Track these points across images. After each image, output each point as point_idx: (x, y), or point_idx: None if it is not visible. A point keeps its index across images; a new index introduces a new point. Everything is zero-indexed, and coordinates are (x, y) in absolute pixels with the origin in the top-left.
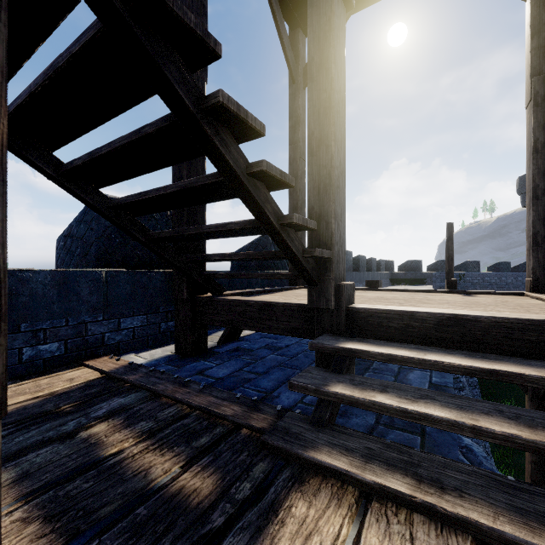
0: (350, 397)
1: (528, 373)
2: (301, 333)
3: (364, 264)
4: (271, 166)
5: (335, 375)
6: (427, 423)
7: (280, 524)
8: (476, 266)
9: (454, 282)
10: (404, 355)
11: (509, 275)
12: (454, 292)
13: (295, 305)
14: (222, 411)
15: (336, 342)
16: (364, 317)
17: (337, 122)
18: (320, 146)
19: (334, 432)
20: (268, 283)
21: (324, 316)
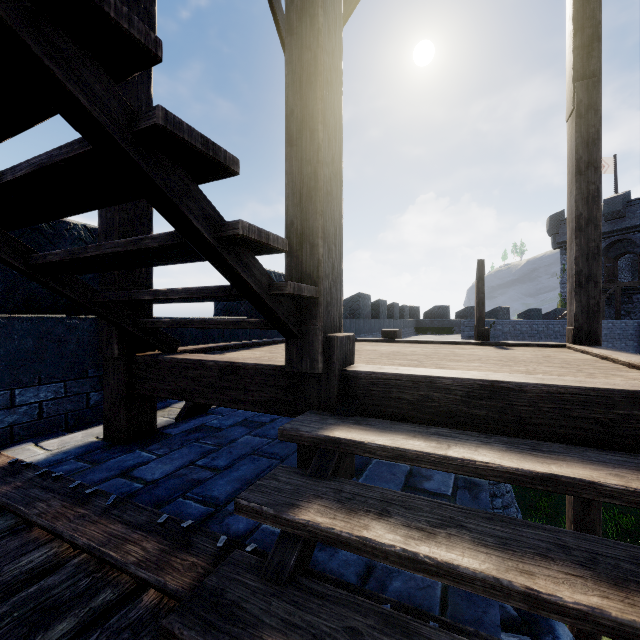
0: (327, 530)
1: (604, 481)
2: (279, 408)
3: (384, 310)
4: (178, 122)
5: (314, 483)
6: (450, 582)
7: None
8: (507, 312)
9: (485, 331)
10: (417, 450)
11: (541, 323)
12: (486, 344)
13: (269, 367)
14: (123, 555)
15: (320, 427)
16: (366, 384)
17: (328, 97)
18: (302, 132)
19: (299, 593)
20: (261, 333)
21: (308, 384)
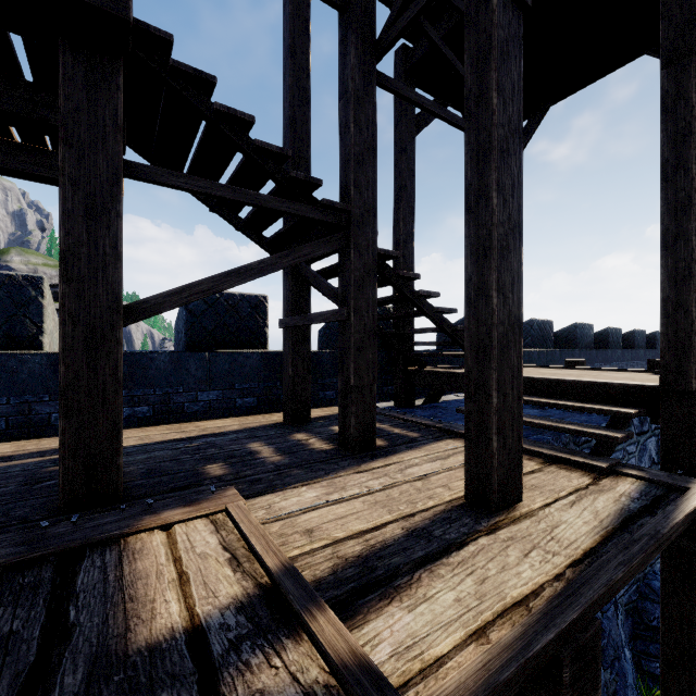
0: None
1: (568, 404)
2: None
3: (617, 339)
4: (443, 309)
5: None
6: None
7: (441, 442)
8: None
9: (655, 362)
10: None
11: None
12: (650, 372)
13: None
14: (423, 422)
15: None
16: None
17: None
18: None
19: None
20: None
21: None
